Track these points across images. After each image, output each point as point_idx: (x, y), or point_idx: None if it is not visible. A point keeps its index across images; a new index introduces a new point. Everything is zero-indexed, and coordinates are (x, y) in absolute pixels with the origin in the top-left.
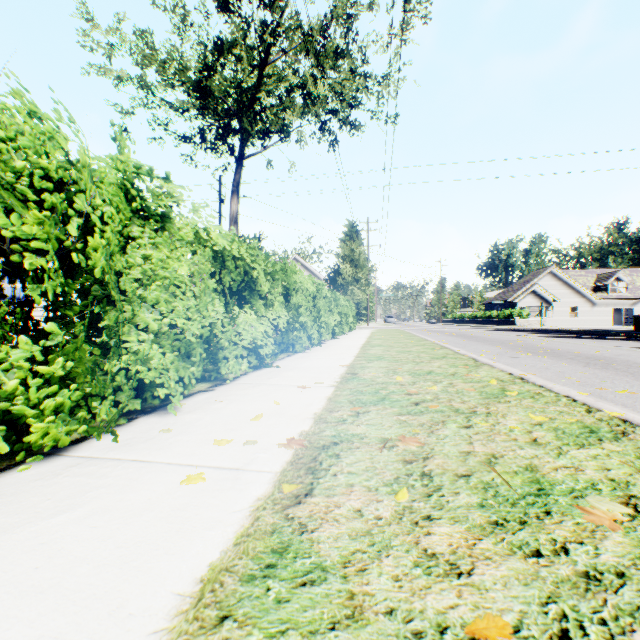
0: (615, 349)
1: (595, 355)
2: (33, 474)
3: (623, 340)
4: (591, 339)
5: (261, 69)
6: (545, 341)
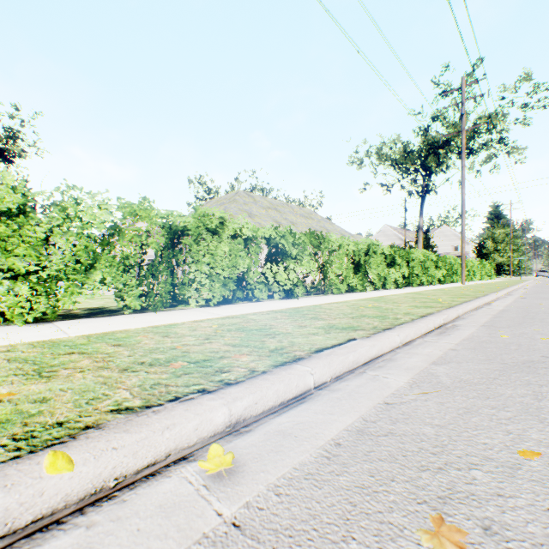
0: None
1: None
2: (454, 283)
3: None
4: None
5: (437, 158)
6: None
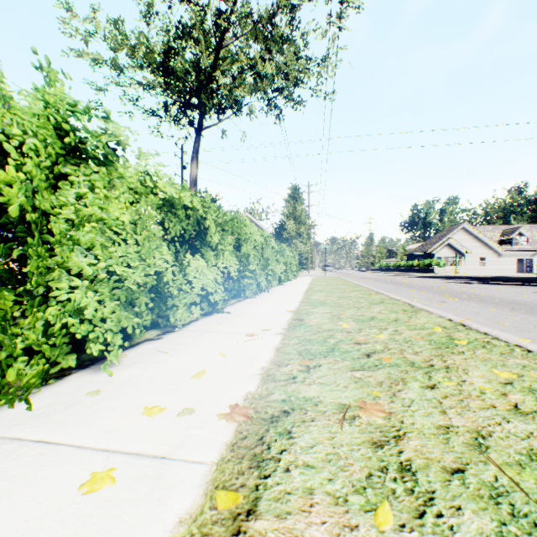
0: (530, 294)
1: (515, 300)
2: None
3: (532, 286)
4: (504, 285)
5: (217, 52)
6: (465, 287)
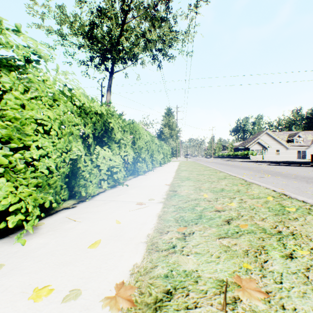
0: (312, 172)
1: (306, 176)
2: None
3: (310, 167)
4: (293, 166)
5: (122, 26)
6: (271, 167)
